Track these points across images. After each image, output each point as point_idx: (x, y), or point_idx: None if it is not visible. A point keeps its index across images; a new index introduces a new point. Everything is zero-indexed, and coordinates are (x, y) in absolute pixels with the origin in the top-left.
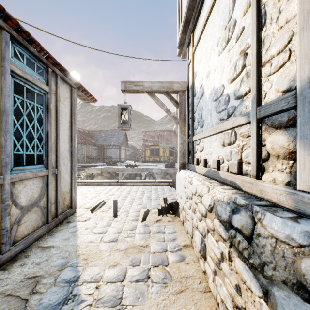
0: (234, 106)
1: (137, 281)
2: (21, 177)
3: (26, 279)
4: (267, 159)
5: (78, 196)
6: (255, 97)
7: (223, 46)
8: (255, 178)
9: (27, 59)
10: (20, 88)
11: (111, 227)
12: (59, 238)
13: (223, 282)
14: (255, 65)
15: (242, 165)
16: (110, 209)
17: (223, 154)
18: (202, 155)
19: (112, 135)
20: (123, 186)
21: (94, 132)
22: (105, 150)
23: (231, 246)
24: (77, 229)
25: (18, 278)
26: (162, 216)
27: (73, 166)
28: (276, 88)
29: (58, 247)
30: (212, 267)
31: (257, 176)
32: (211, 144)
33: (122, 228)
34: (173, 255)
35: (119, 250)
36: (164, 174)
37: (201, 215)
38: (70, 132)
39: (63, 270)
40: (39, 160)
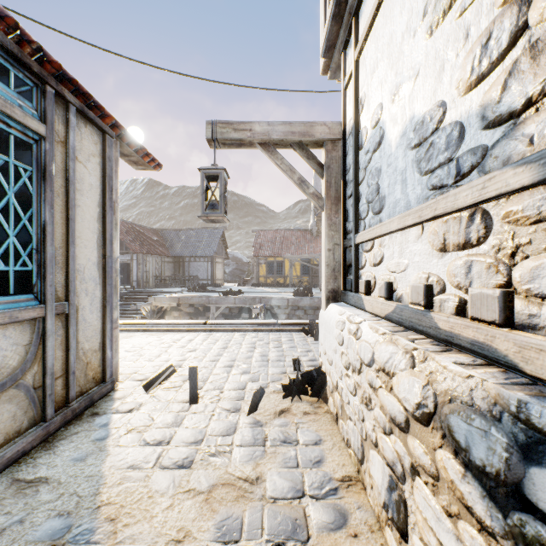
0: (480, 147)
1: None
2: None
3: None
4: None
5: (125, 354)
6: None
7: (441, 10)
8: None
9: None
10: None
11: (183, 427)
12: (65, 455)
13: None
14: None
15: (515, 301)
16: (185, 384)
17: (443, 272)
18: (379, 273)
19: (198, 238)
20: (215, 332)
21: (166, 233)
22: (186, 264)
23: None
24: (109, 433)
25: None
26: (292, 401)
27: (108, 297)
28: None
29: (58, 482)
30: None
31: None
32: (405, 247)
33: (206, 430)
34: (318, 507)
35: (194, 491)
36: (293, 307)
37: (391, 422)
38: (101, 226)
39: None
40: (23, 285)
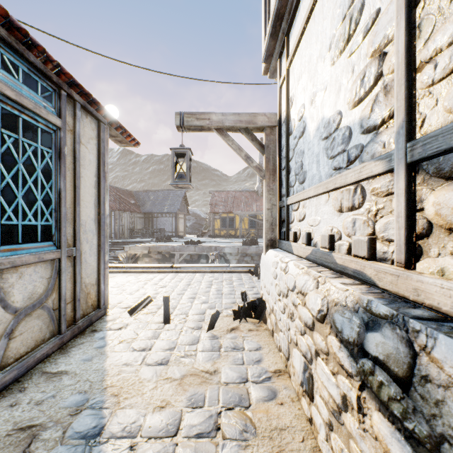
0: (360, 145)
1: (199, 436)
2: (14, 261)
3: (16, 431)
4: (427, 233)
5: (111, 290)
6: (404, 125)
7: (339, 49)
8: (404, 267)
9: (24, 74)
10: (12, 119)
11: (160, 339)
12: (76, 357)
13: (346, 446)
14: (404, 70)
15: (377, 244)
16: (159, 311)
17: (340, 225)
18: (302, 226)
19: (165, 198)
20: (180, 273)
21: (138, 194)
22: (155, 219)
23: (364, 389)
24: (106, 343)
25: (2, 430)
26: (240, 322)
27: (102, 244)
28: (447, 106)
29: (74, 373)
30: (325, 416)
31: (408, 263)
32: (318, 208)
33: (177, 341)
34: (257, 388)
35: (171, 379)
36: (242, 254)
37: (304, 326)
38: (97, 191)
39: (78, 414)
40: (46, 235)
